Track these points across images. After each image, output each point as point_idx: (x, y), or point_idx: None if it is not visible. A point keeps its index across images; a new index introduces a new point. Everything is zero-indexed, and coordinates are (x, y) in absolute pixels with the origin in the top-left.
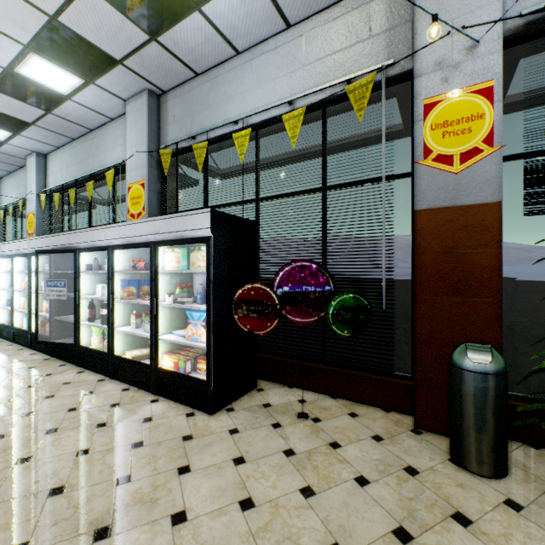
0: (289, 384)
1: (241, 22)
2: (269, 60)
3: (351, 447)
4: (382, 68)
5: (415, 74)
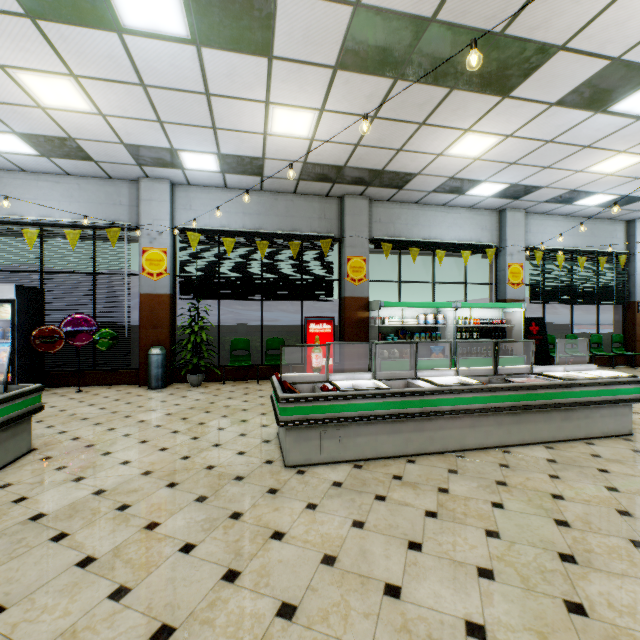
0: (70, 386)
1: (32, 165)
2: (54, 187)
3: (105, 393)
4: (126, 225)
5: (140, 235)
